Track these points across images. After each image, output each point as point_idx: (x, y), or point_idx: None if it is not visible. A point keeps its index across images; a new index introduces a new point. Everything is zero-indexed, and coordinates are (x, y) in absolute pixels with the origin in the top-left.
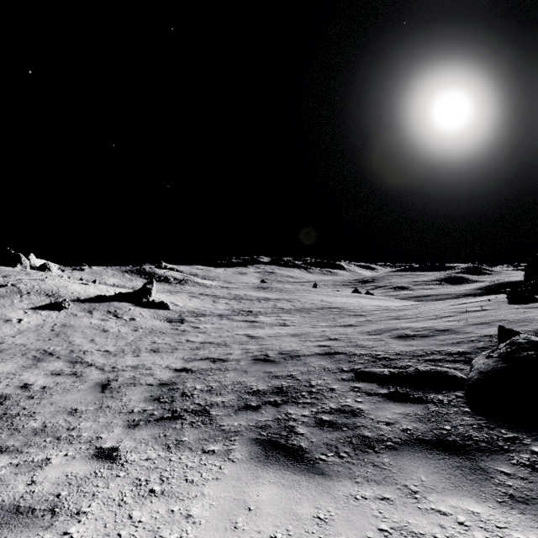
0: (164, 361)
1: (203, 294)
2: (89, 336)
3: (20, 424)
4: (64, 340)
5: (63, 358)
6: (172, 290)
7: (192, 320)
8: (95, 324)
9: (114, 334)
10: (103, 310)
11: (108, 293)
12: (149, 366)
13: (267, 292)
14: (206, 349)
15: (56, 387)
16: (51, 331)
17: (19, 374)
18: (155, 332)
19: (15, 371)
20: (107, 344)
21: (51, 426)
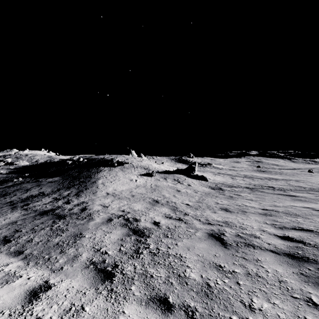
0: (248, 222)
1: (220, 173)
2: (171, 193)
3: (179, 270)
4: (159, 193)
5: (165, 205)
6: (199, 170)
7: (228, 189)
8: (171, 186)
9: (184, 193)
10: (171, 178)
11: (170, 169)
12: (238, 224)
13: (268, 174)
14: (279, 216)
15: (177, 229)
16: (151, 188)
17: (147, 213)
18: (209, 195)
19: (144, 210)
20: (184, 199)
21: (215, 287)
